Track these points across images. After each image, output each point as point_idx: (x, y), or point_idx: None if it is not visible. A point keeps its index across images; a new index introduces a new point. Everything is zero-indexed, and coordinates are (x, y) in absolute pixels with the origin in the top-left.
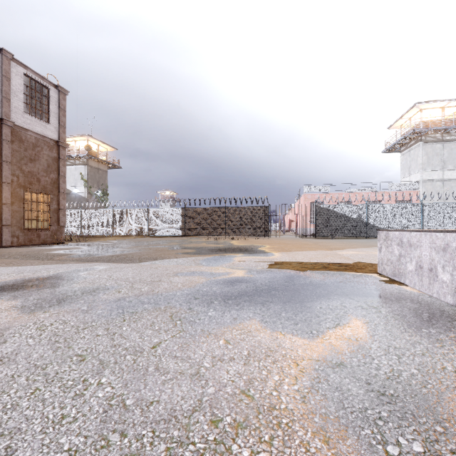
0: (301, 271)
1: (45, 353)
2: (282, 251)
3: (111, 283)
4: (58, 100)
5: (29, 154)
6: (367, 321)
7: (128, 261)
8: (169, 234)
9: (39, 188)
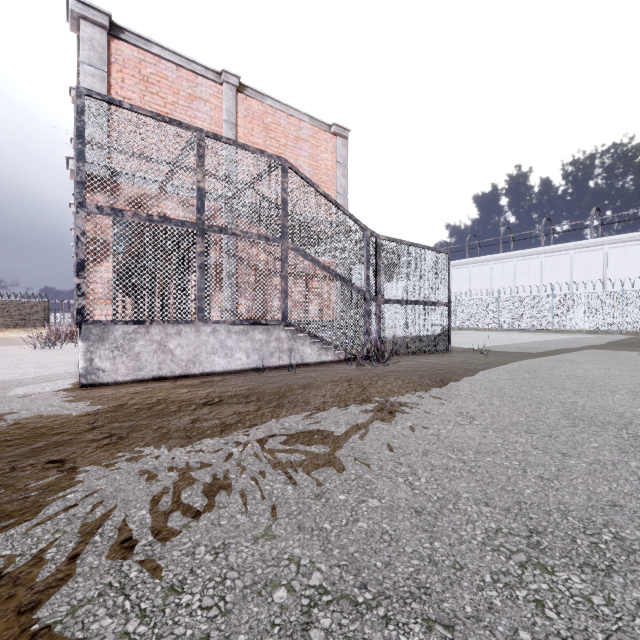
0: None
1: None
2: None
3: None
4: None
5: None
6: None
7: None
8: None
9: None
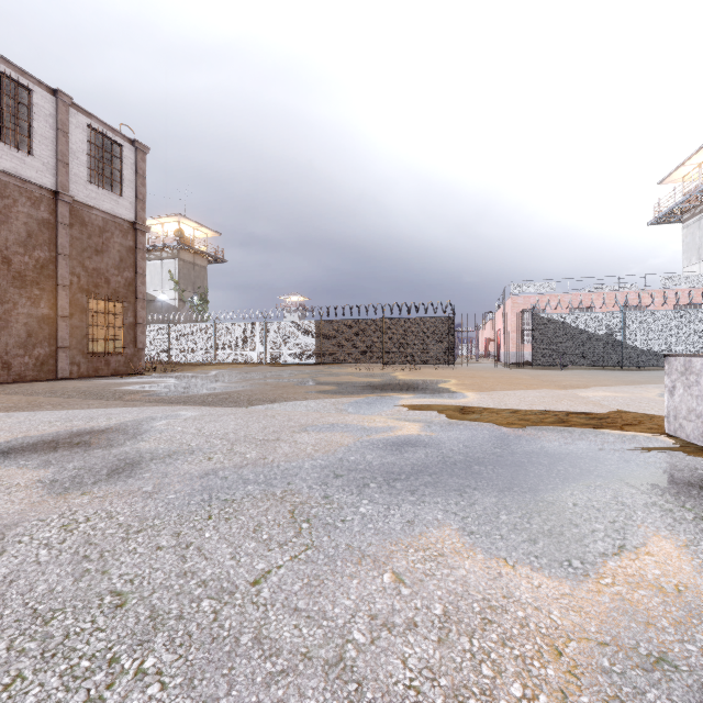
0: (519, 426)
1: (59, 582)
2: (480, 391)
3: (199, 441)
4: (134, 162)
5: (94, 244)
6: (684, 542)
7: (232, 403)
8: (297, 361)
9: (108, 293)
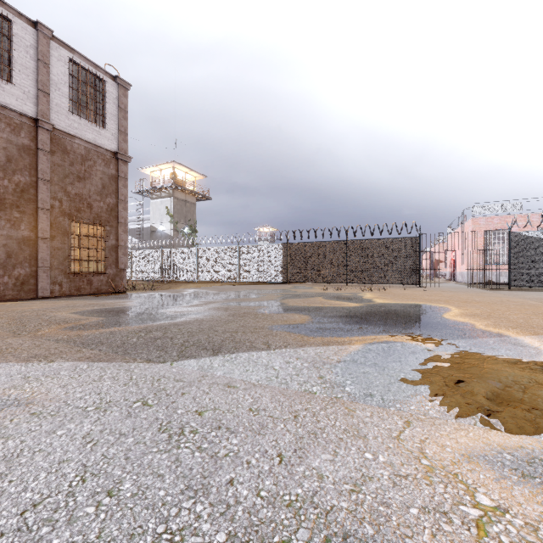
0: None
1: None
2: (533, 332)
3: None
4: (116, 97)
5: (77, 171)
6: None
7: (155, 351)
8: (266, 280)
9: (91, 217)
